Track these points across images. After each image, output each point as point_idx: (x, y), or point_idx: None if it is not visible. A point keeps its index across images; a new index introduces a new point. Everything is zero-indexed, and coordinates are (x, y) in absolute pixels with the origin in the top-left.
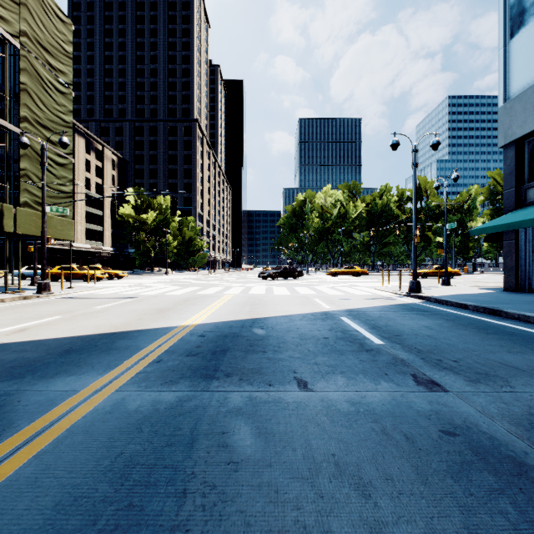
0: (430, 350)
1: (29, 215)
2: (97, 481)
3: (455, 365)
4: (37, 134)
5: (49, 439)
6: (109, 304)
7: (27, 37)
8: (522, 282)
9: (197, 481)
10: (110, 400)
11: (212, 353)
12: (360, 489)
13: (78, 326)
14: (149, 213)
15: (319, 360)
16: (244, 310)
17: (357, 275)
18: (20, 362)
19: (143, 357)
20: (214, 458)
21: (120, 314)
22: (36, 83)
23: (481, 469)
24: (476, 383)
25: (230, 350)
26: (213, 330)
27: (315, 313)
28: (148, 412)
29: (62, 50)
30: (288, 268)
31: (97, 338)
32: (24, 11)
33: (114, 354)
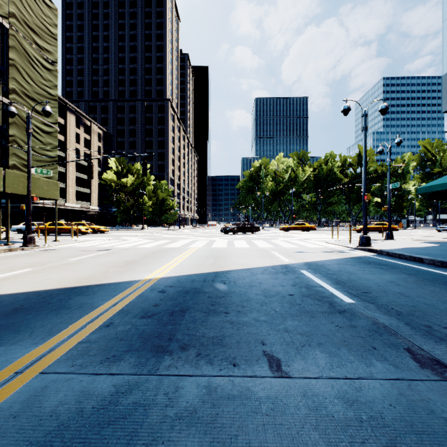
0: (410, 311)
1: (17, 177)
2: None
3: None
4: (24, 105)
5: None
6: (83, 257)
7: (16, 18)
8: None
9: None
10: (26, 391)
11: (169, 314)
12: None
13: (42, 279)
14: (128, 177)
15: (289, 326)
16: (207, 263)
17: (306, 230)
18: None
19: (92, 319)
20: None
21: (89, 267)
22: (24, 60)
23: None
24: None
25: (190, 311)
26: (174, 285)
27: (275, 266)
28: (66, 416)
29: (48, 32)
30: (246, 224)
31: (54, 293)
32: None
33: (63, 314)
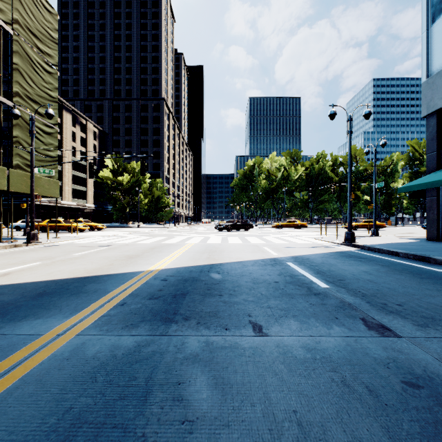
0: (373, 293)
1: (20, 176)
2: None
3: (400, 309)
4: (27, 107)
5: None
6: (86, 252)
7: (19, 24)
8: None
9: None
10: (70, 345)
11: (172, 296)
12: None
13: (55, 271)
14: (124, 175)
15: (271, 304)
16: (203, 257)
17: (298, 227)
18: None
19: (108, 300)
20: (168, 415)
21: (94, 260)
22: (26, 64)
23: None
24: (425, 327)
25: (189, 294)
26: (174, 275)
27: (265, 259)
28: (105, 359)
29: (49, 36)
30: (240, 221)
31: (70, 282)
32: (16, 2)
33: (83, 297)
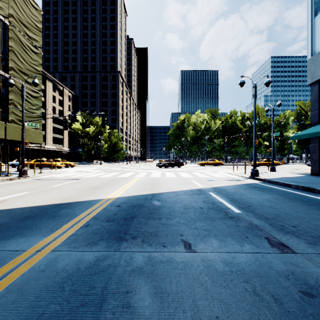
0: (273, 217)
1: (14, 128)
2: None
3: (294, 230)
4: (19, 78)
5: None
6: (62, 184)
7: (13, 17)
8: None
9: None
10: (45, 260)
11: (124, 219)
12: None
13: (38, 199)
14: (90, 127)
15: (198, 225)
16: (147, 188)
17: (216, 165)
18: None
19: (76, 222)
20: None
21: (67, 190)
22: (19, 46)
23: None
24: (315, 245)
25: (137, 217)
26: (126, 202)
27: (193, 190)
28: (71, 271)
29: (35, 26)
30: (174, 160)
31: (48, 207)
32: (11, 1)
33: (57, 220)
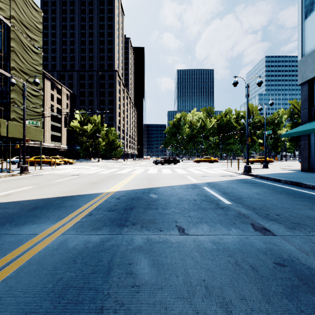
0: (260, 207)
1: (16, 126)
2: (42, 300)
3: (277, 218)
4: (20, 77)
5: (14, 268)
6: (63, 179)
7: (15, 19)
8: (312, 166)
9: (111, 300)
10: (57, 241)
11: (124, 209)
12: (224, 306)
13: (42, 192)
14: (88, 125)
15: (191, 214)
16: (144, 183)
17: (212, 162)
18: (3, 215)
19: (80, 212)
20: (123, 282)
21: (69, 185)
22: (20, 47)
23: (306, 291)
24: (293, 229)
25: (135, 208)
26: (125, 195)
27: (188, 184)
28: (81, 249)
29: (35, 27)
30: (170, 157)
31: (53, 200)
32: (13, 3)
33: (63, 210)
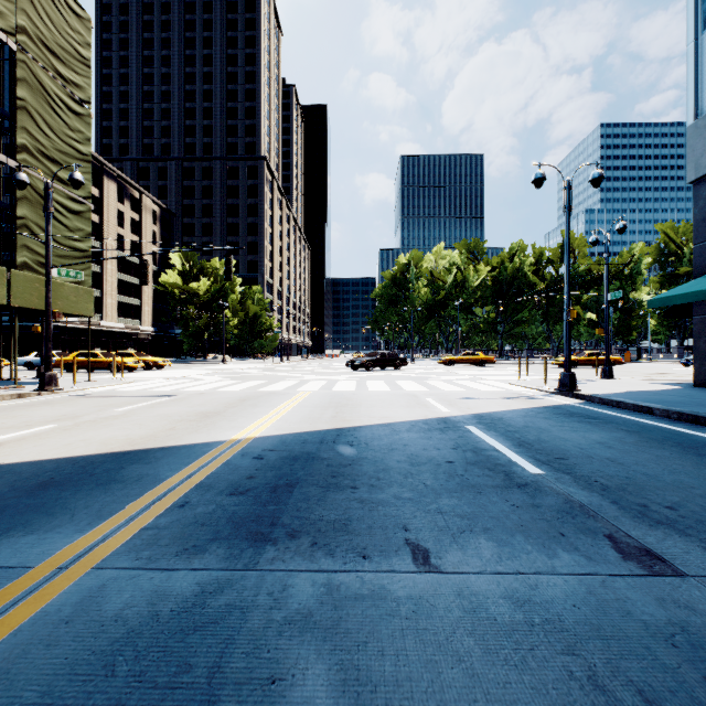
0: (620, 485)
1: (30, 281)
2: None
3: (674, 517)
4: (41, 170)
5: None
6: (134, 406)
7: (27, 35)
8: None
9: None
10: (77, 591)
11: (271, 489)
12: None
13: (77, 440)
14: (201, 281)
15: (444, 505)
16: (326, 415)
17: (480, 364)
18: None
19: (159, 497)
20: None
21: (145, 422)
22: (39, 100)
23: None
24: None
25: (300, 485)
26: (276, 448)
27: (429, 420)
28: (137, 621)
29: (76, 55)
30: (386, 354)
31: (98, 461)
32: None
33: (115, 490)
